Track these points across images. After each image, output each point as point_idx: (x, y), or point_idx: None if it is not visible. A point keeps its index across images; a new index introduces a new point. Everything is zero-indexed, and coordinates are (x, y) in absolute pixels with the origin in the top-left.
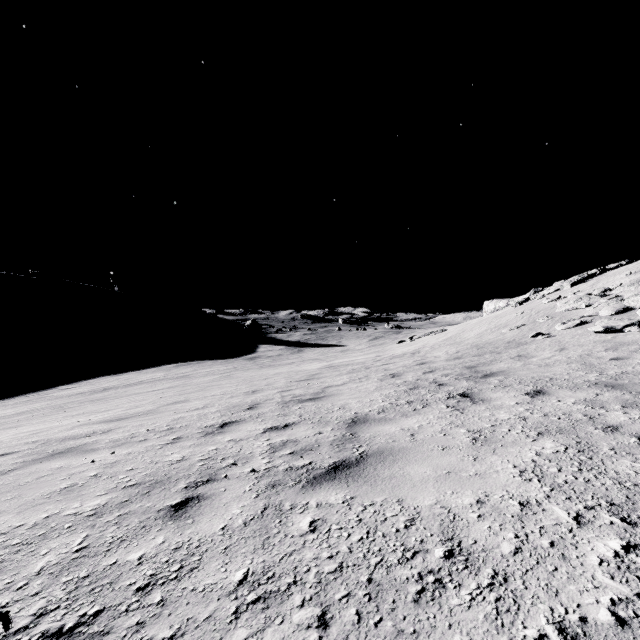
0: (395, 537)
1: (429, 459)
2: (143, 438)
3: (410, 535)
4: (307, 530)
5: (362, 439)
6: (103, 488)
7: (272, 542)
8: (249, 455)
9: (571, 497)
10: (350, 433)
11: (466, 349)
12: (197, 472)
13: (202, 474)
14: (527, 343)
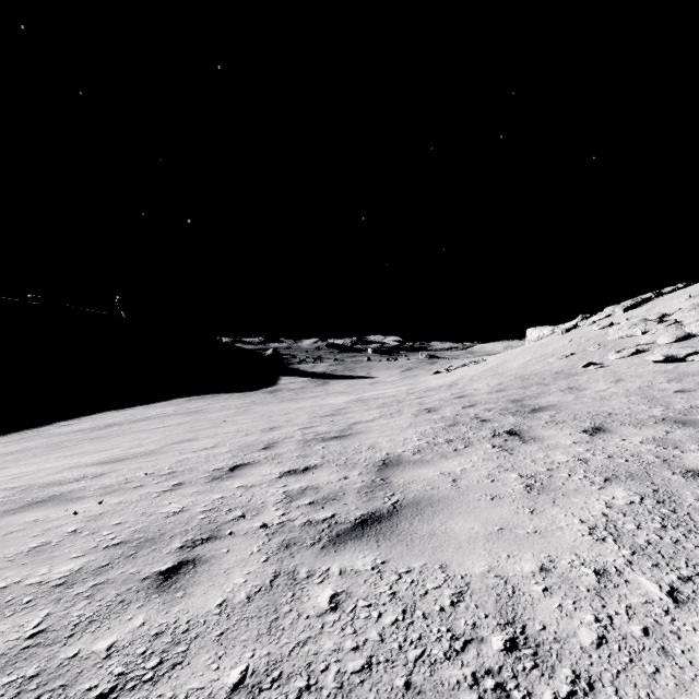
0: (439, 619)
1: (476, 511)
2: (139, 484)
3: (458, 616)
4: (326, 608)
5: (395, 486)
6: (81, 548)
7: (281, 625)
8: (261, 505)
9: (659, 564)
10: (381, 478)
11: (509, 381)
12: (197, 527)
13: (202, 530)
14: (578, 374)
